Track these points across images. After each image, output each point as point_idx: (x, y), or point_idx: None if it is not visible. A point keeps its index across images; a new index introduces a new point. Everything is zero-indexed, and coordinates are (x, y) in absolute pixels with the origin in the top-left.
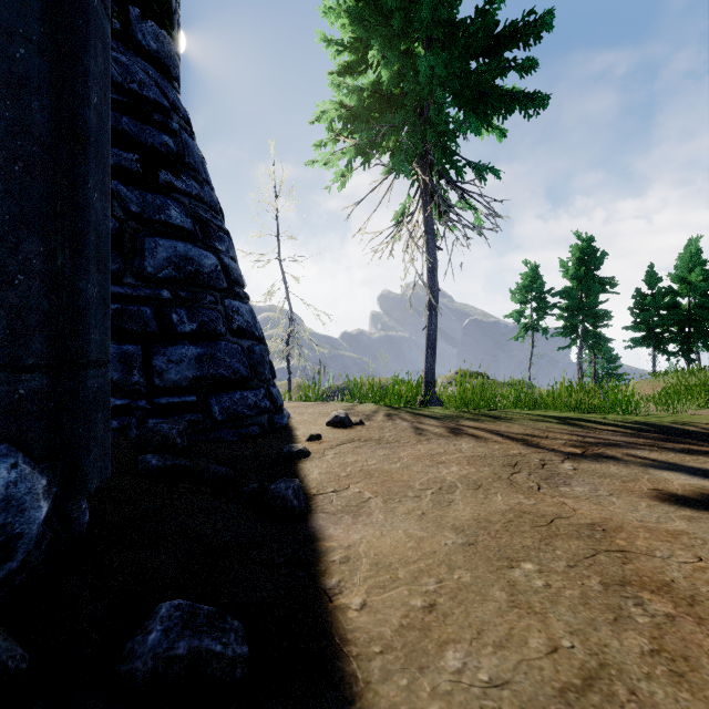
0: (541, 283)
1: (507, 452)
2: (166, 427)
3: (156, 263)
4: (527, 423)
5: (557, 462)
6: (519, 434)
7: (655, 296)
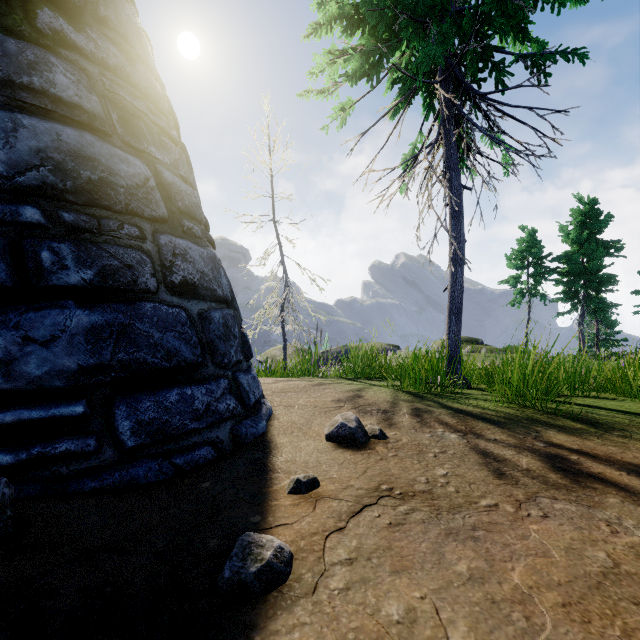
0: (539, 247)
1: None
2: None
3: (13, 156)
4: None
5: None
6: None
7: None
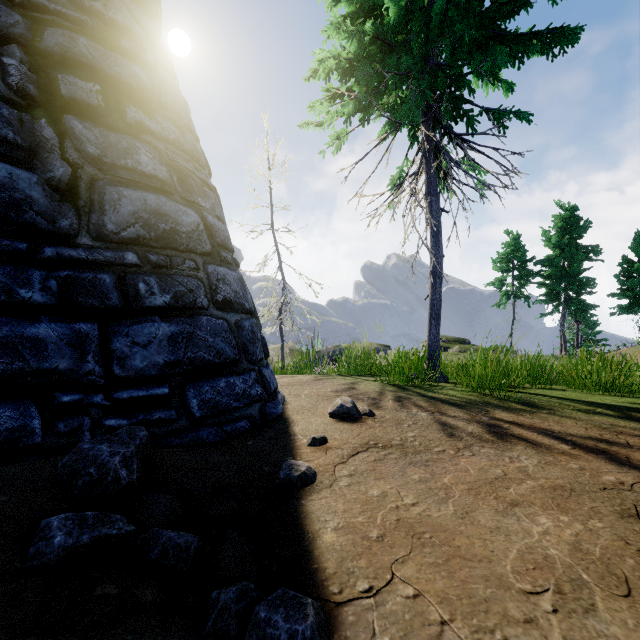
0: (523, 251)
1: (600, 479)
2: (106, 451)
3: (119, 218)
4: (579, 417)
5: None
6: (586, 439)
7: None
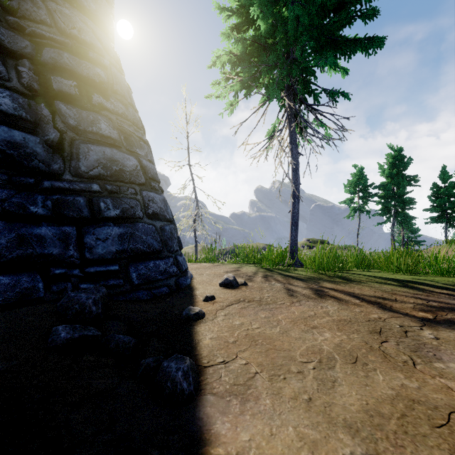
0: (365, 179)
1: (368, 316)
2: (84, 296)
3: (88, 163)
4: (374, 286)
5: (417, 329)
6: (371, 297)
7: (447, 188)
